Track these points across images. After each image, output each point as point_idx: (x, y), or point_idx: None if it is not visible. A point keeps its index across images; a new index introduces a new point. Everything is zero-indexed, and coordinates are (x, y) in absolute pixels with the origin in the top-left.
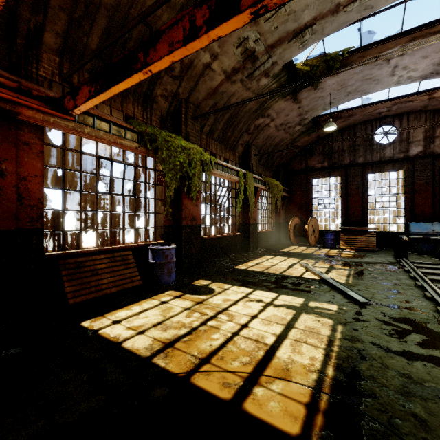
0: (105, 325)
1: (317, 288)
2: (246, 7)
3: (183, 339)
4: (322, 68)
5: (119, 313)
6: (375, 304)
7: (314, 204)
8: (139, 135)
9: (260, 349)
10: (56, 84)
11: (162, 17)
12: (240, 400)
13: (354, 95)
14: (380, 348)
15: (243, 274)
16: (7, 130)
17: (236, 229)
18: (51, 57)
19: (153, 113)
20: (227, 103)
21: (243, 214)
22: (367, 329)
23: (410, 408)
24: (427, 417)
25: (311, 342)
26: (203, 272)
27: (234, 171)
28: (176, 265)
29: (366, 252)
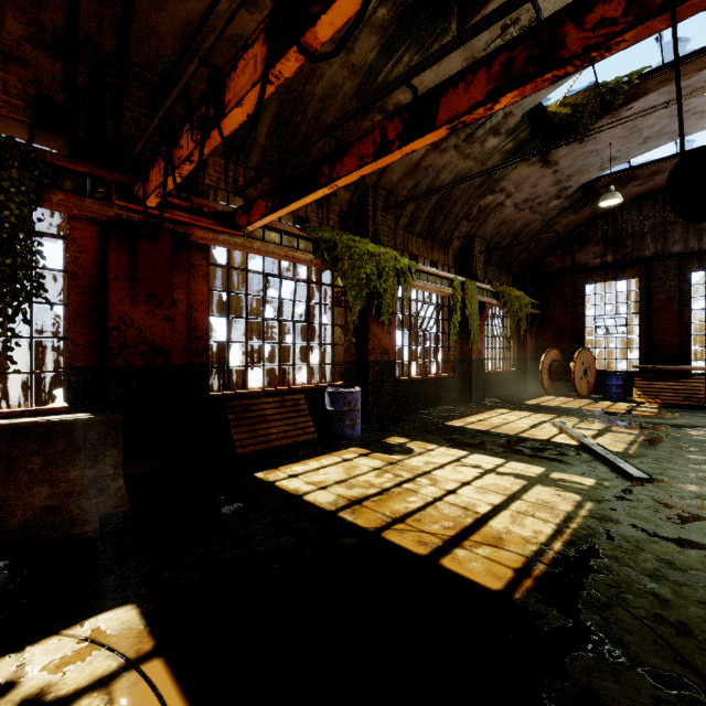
0: (281, 478)
1: (571, 456)
2: (442, 123)
3: (373, 499)
4: (593, 107)
5: (294, 468)
6: (661, 483)
7: (587, 327)
8: (314, 244)
9: (469, 517)
10: (221, 192)
11: (344, 87)
12: (438, 557)
13: (657, 140)
14: (642, 531)
15: (457, 433)
16: (179, 255)
17: (449, 368)
18: (217, 160)
19: (330, 209)
20: (434, 181)
21: (461, 345)
22: (632, 510)
23: (654, 588)
24: (673, 599)
25: (539, 516)
26: (398, 428)
27: (446, 280)
28: (360, 417)
29: (684, 409)
